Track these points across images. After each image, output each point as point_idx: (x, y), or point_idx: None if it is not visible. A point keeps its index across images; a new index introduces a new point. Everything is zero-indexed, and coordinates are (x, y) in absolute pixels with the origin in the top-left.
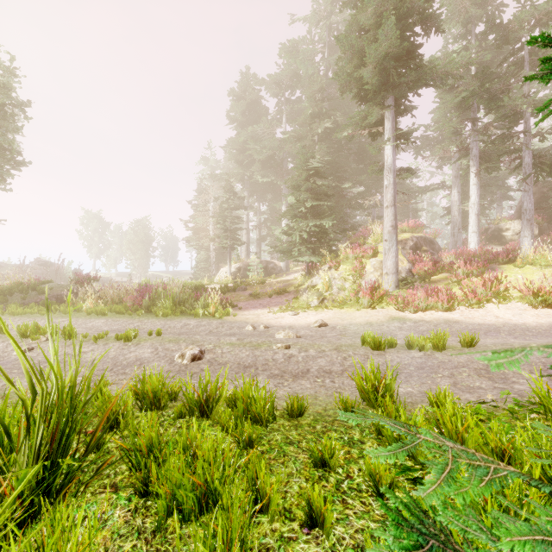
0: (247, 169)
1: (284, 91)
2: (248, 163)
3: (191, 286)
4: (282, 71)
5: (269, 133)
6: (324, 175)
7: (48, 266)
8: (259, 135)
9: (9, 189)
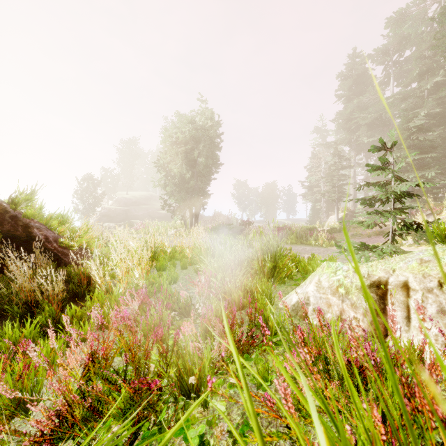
0: (353, 134)
1: (391, 57)
2: (355, 128)
3: (307, 228)
4: (388, 41)
5: (375, 98)
6: (430, 129)
7: (224, 217)
8: (364, 103)
9: (215, 178)
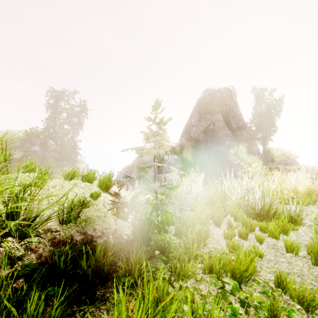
0: None
1: None
2: None
3: None
4: None
5: None
6: None
7: None
8: None
9: None
